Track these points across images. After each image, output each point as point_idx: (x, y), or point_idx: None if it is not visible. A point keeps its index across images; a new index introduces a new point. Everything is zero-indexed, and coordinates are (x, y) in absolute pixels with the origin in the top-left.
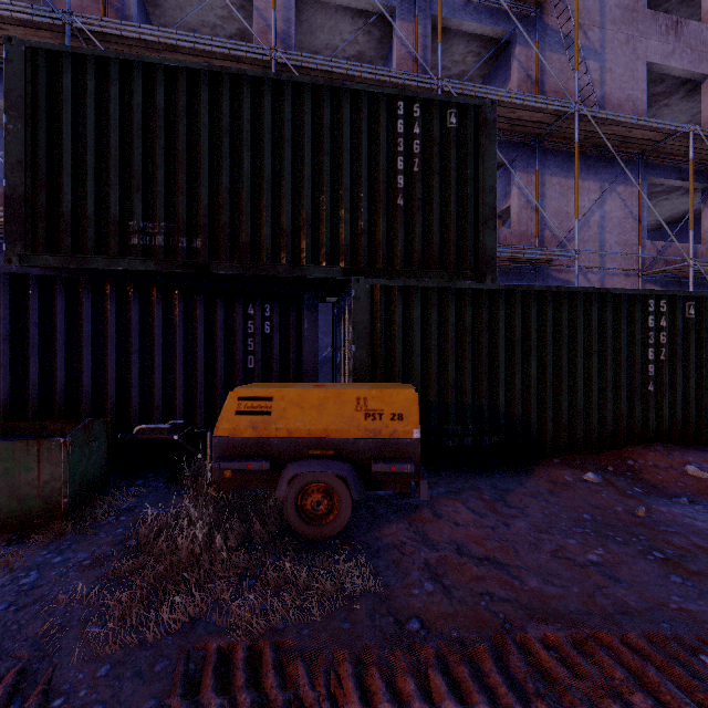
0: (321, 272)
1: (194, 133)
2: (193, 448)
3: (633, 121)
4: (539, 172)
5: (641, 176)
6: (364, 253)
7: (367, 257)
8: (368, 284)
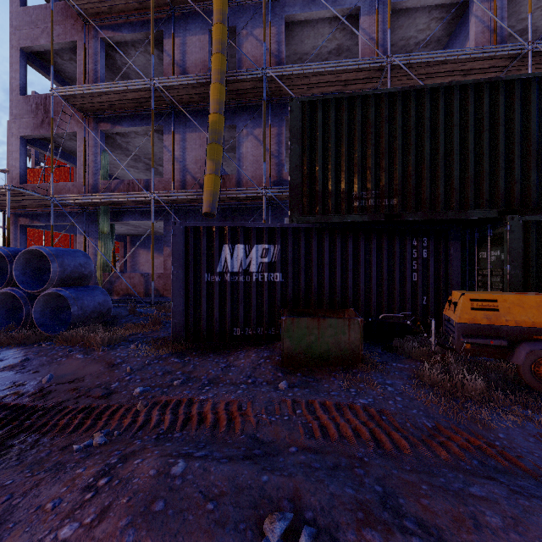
0: (480, 214)
1: (391, 132)
2: (420, 330)
3: None
4: None
5: None
6: (516, 198)
7: (519, 200)
8: (520, 220)
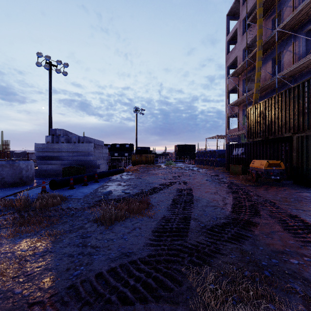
0: (287, 135)
1: (266, 112)
2: None
3: None
4: None
5: None
6: (296, 128)
7: (297, 129)
8: (297, 136)
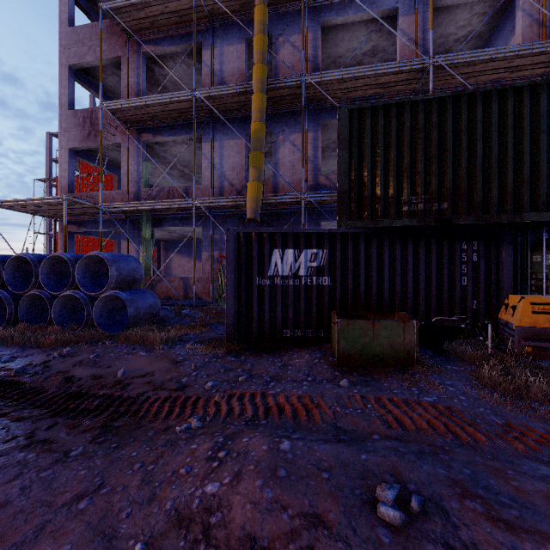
0: (536, 217)
1: (441, 137)
2: (475, 333)
3: None
4: None
5: None
6: None
7: None
8: None
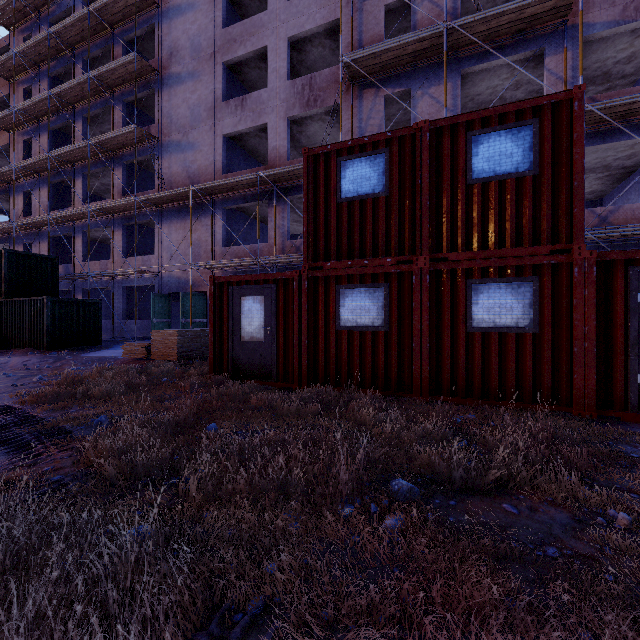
0: None
1: None
2: None
3: (160, 195)
4: (165, 222)
5: (211, 210)
6: None
7: None
8: None
